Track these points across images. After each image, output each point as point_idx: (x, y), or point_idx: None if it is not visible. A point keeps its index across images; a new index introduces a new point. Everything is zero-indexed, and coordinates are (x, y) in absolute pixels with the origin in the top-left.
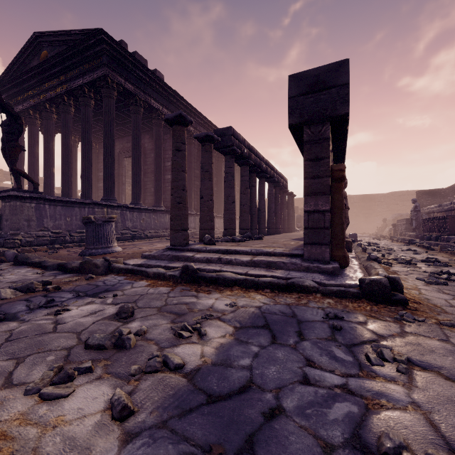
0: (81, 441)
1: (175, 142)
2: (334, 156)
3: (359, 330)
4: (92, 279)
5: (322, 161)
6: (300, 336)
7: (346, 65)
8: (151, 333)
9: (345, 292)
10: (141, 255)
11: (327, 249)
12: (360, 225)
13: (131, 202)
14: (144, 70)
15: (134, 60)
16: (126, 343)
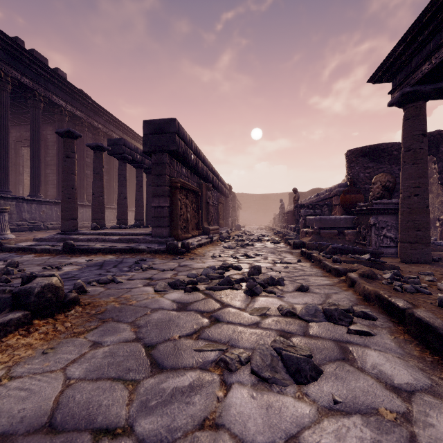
0: None
1: (66, 151)
2: (189, 170)
3: (147, 263)
4: None
5: (162, 176)
6: (115, 266)
7: (174, 122)
8: (29, 271)
9: (158, 250)
10: (33, 239)
11: (165, 230)
12: (260, 219)
13: (29, 195)
14: (44, 67)
15: (31, 57)
16: (11, 272)
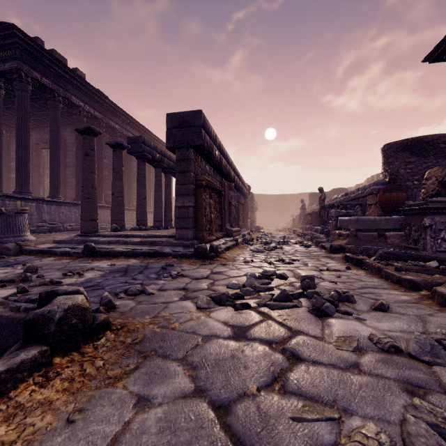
0: (2, 297)
1: (85, 149)
2: (213, 167)
3: (175, 269)
4: (4, 258)
5: (187, 173)
6: (140, 273)
7: (200, 114)
8: (48, 277)
9: (185, 254)
10: (53, 241)
11: (190, 232)
12: (277, 220)
13: (49, 196)
14: (63, 67)
15: (51, 57)
16: (29, 279)
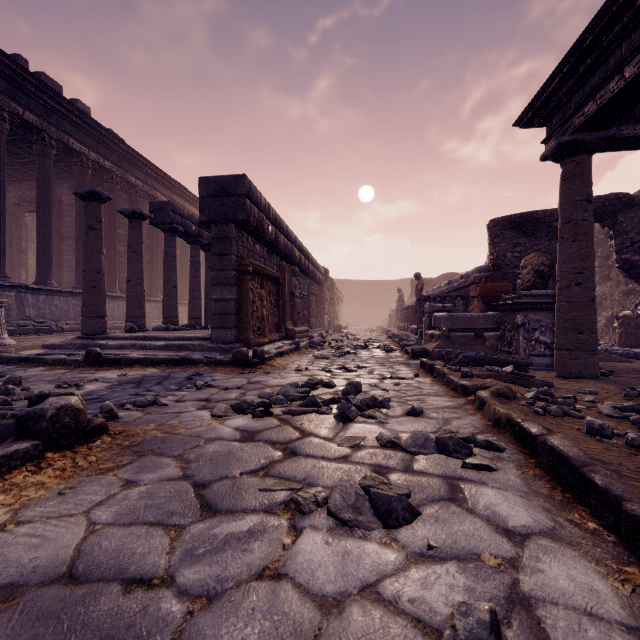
0: None
1: (89, 220)
2: (266, 247)
3: (204, 379)
4: None
5: (226, 256)
6: (158, 384)
7: (243, 179)
8: (36, 390)
9: (220, 361)
10: (42, 345)
11: (230, 332)
12: (370, 317)
13: (36, 281)
14: (57, 98)
15: (39, 83)
16: (12, 392)
